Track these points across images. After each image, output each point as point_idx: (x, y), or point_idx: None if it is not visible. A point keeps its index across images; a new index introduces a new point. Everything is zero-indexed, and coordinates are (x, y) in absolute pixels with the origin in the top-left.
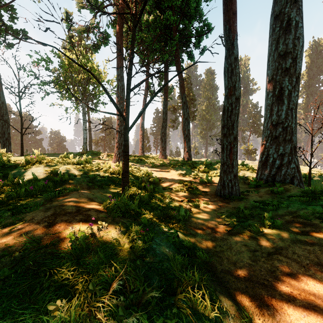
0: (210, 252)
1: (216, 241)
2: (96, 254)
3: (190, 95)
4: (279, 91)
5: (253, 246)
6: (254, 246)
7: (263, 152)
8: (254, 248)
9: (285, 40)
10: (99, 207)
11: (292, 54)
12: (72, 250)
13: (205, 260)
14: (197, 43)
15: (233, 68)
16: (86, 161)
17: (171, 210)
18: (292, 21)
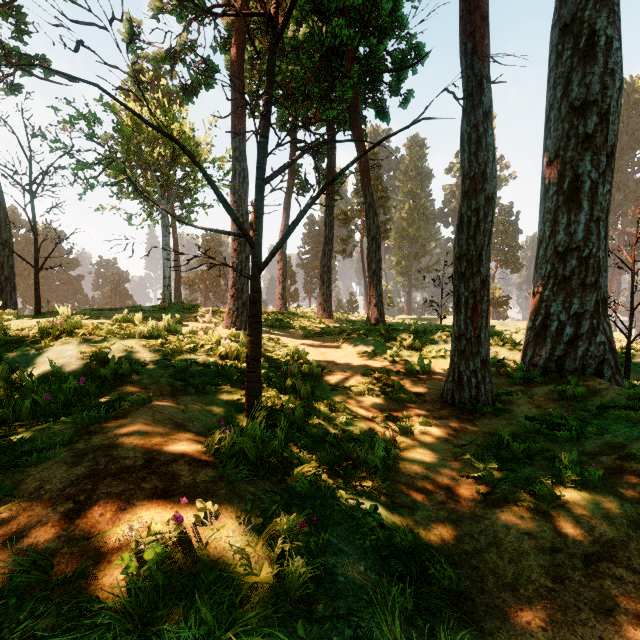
0: (452, 553)
1: (462, 524)
2: (192, 602)
3: (378, 189)
4: (572, 183)
5: (547, 537)
6: (548, 536)
7: (537, 309)
8: (551, 543)
9: (585, 76)
10: (198, 449)
11: (599, 105)
12: (129, 600)
13: (449, 587)
14: (395, 84)
15: (482, 135)
16: (168, 329)
17: (354, 444)
18: (600, 38)
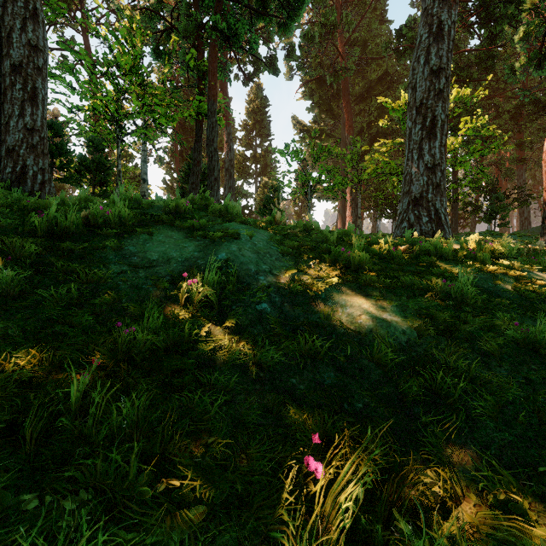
0: None
1: None
2: None
3: None
4: None
5: None
6: None
7: None
8: None
9: None
10: None
11: None
12: None
13: None
14: None
15: None
16: None
17: None
18: None
